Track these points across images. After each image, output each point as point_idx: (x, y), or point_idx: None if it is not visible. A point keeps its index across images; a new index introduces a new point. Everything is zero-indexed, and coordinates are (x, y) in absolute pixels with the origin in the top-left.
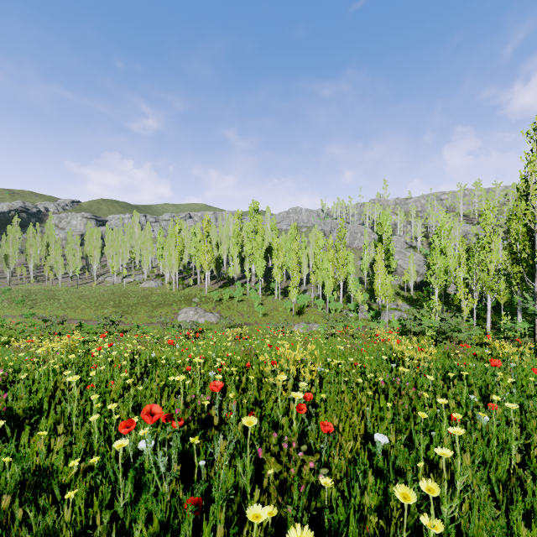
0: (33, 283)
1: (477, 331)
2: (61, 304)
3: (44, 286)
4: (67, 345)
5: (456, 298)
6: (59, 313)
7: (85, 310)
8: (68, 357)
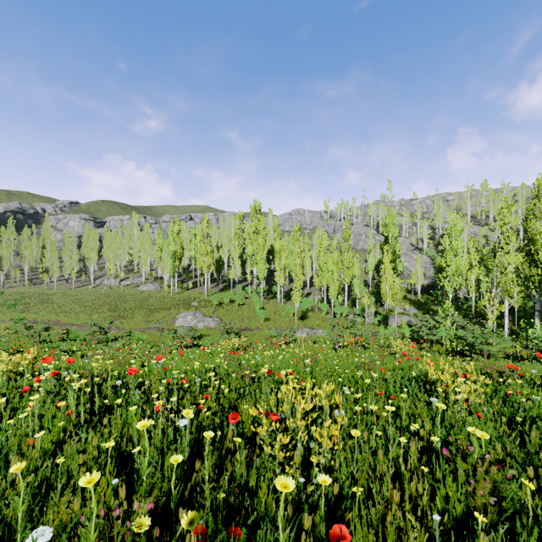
0: (28, 286)
1: (509, 343)
2: (55, 308)
3: (39, 289)
4: (18, 366)
5: (479, 304)
6: (52, 317)
7: (79, 315)
8: (18, 380)
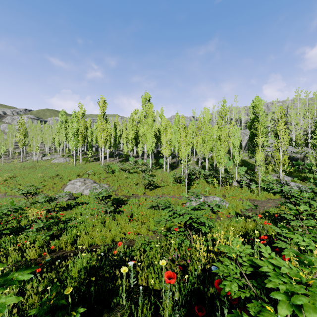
0: None
1: None
2: None
3: None
4: None
5: None
6: None
7: None
8: None
